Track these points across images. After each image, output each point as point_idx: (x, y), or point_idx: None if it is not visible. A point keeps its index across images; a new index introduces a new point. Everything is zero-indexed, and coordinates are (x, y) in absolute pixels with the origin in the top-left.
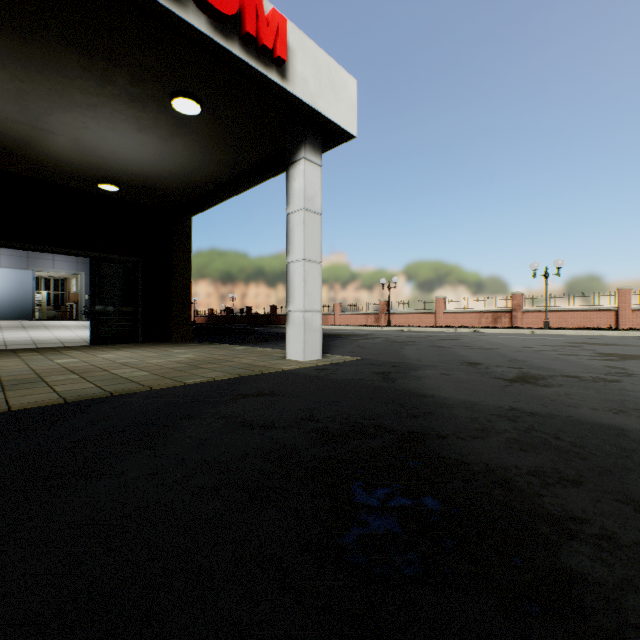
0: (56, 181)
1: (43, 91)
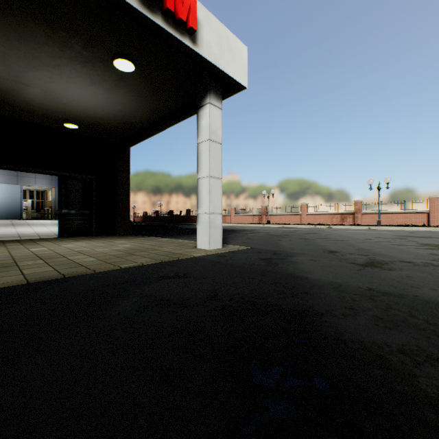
0: (34, 121)
1: (20, 54)
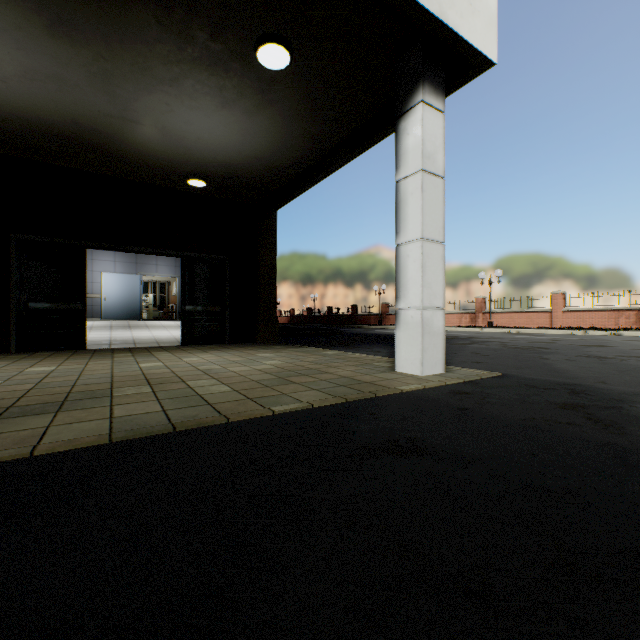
0: (151, 182)
1: (126, 69)
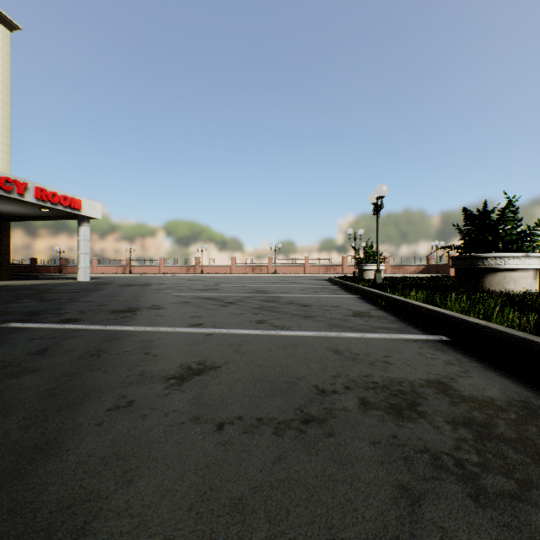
0: None
1: None
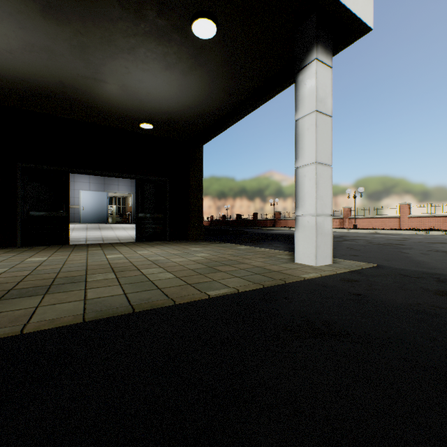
0: (114, 126)
1: (96, 41)
